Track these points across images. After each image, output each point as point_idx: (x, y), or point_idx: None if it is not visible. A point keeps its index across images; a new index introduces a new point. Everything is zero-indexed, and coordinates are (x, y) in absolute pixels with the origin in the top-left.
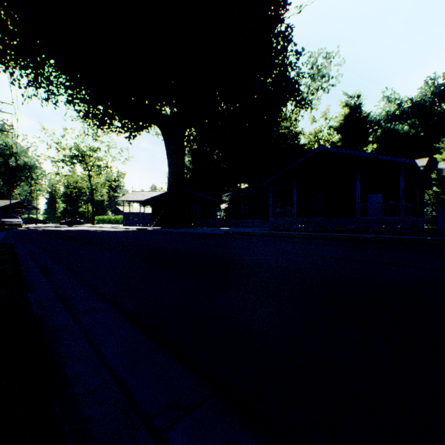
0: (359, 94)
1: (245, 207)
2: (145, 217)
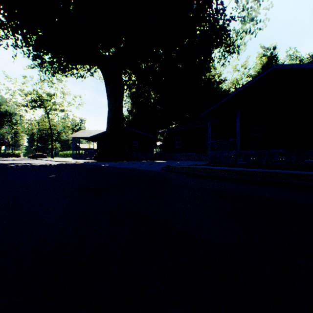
0: (275, 46)
1: (179, 142)
2: (94, 151)
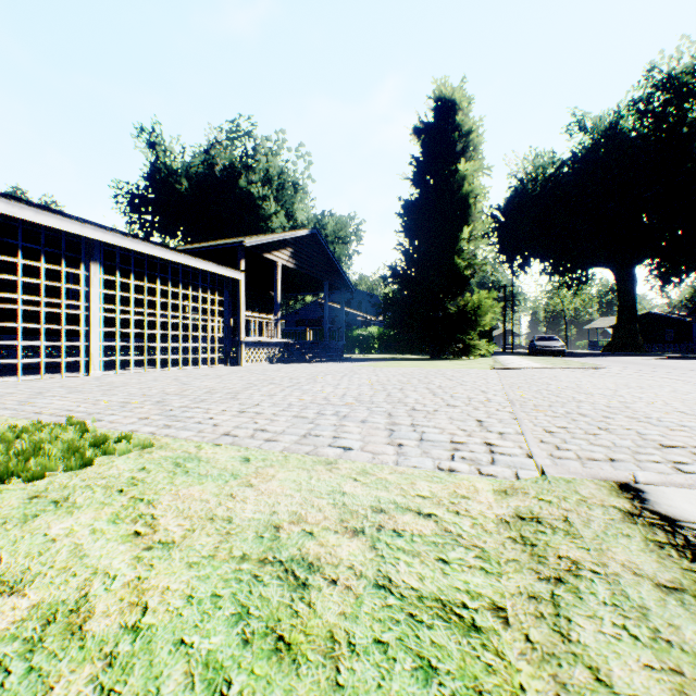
0: None
1: None
2: None
